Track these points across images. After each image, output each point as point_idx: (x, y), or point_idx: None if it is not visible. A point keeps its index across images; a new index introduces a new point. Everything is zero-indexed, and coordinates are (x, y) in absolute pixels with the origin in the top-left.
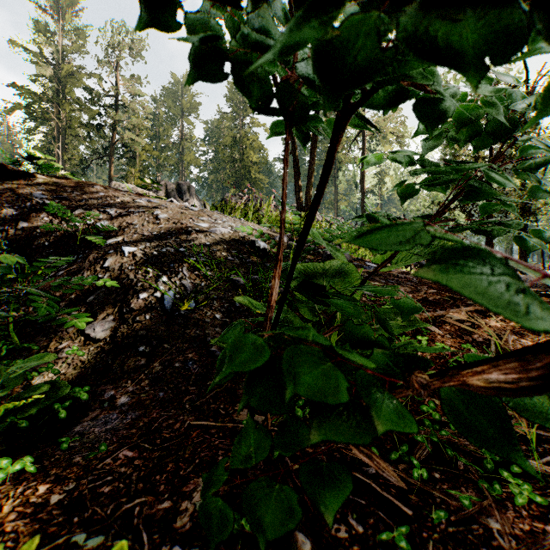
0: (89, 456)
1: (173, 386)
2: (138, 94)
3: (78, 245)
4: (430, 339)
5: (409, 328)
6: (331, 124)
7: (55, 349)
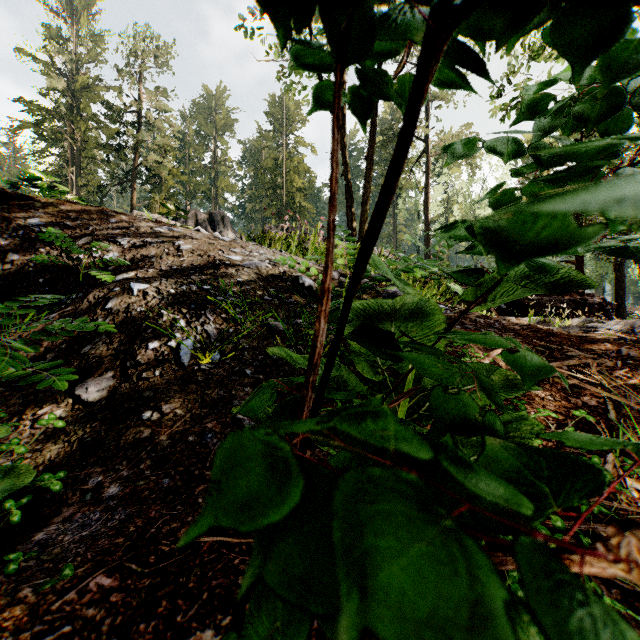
0: (44, 587)
1: (183, 469)
2: (164, 109)
3: (80, 282)
4: (527, 403)
5: (514, 393)
6: (406, 88)
7: (33, 415)
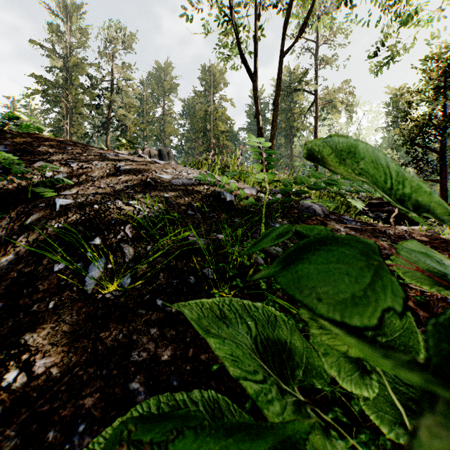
0: None
1: None
2: (128, 78)
3: (29, 198)
4: None
5: None
6: None
7: None
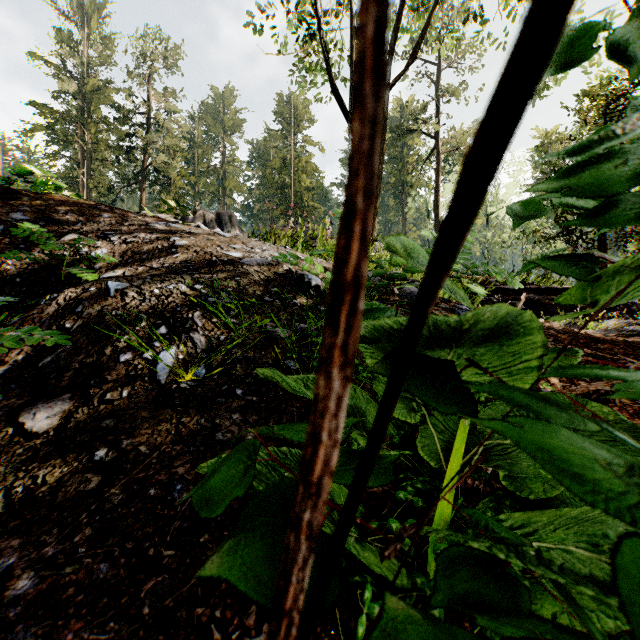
0: None
1: (132, 545)
2: (173, 110)
3: (62, 281)
4: None
5: None
6: None
7: None
